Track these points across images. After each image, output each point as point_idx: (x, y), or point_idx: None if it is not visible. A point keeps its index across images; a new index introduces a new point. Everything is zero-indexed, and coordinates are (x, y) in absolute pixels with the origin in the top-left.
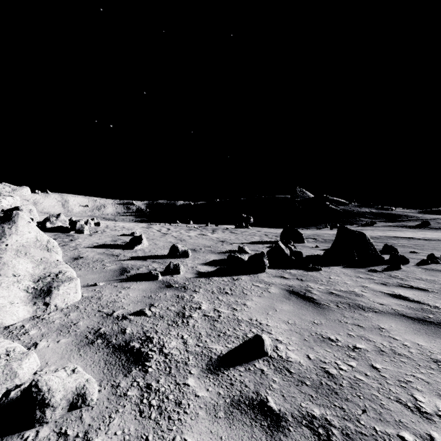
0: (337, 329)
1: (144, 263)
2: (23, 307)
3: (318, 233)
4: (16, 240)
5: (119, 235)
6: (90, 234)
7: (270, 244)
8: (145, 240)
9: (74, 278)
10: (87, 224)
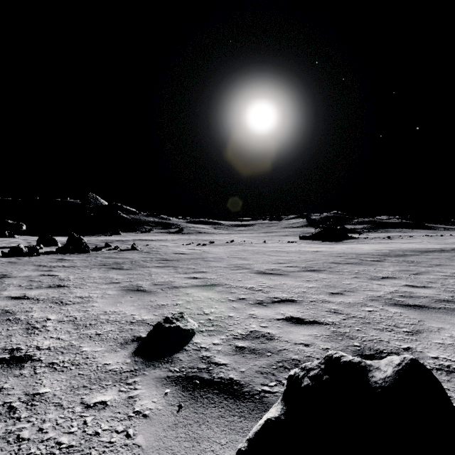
0: (16, 265)
1: None
2: None
3: (90, 239)
4: None
5: None
6: None
7: None
8: None
9: None
10: None
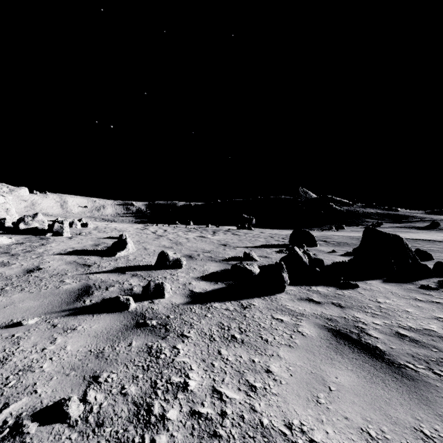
0: None
1: (119, 278)
2: None
3: (325, 234)
4: None
5: (105, 237)
6: (71, 237)
7: (279, 248)
8: (130, 244)
9: None
10: (73, 226)
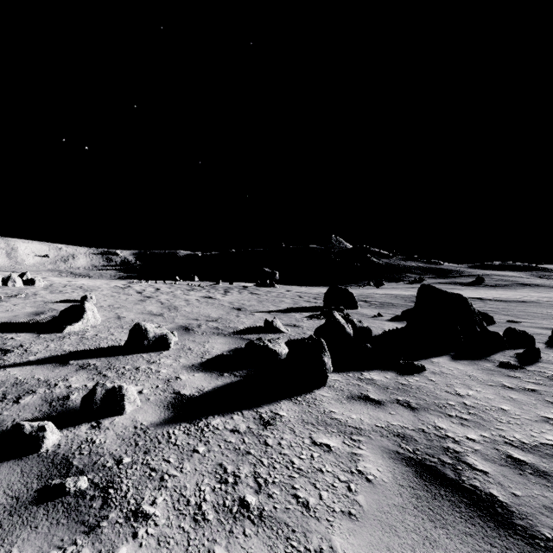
0: None
1: (53, 374)
2: None
3: (364, 292)
4: None
5: (59, 301)
6: None
7: (311, 312)
8: (90, 312)
9: None
10: (8, 283)
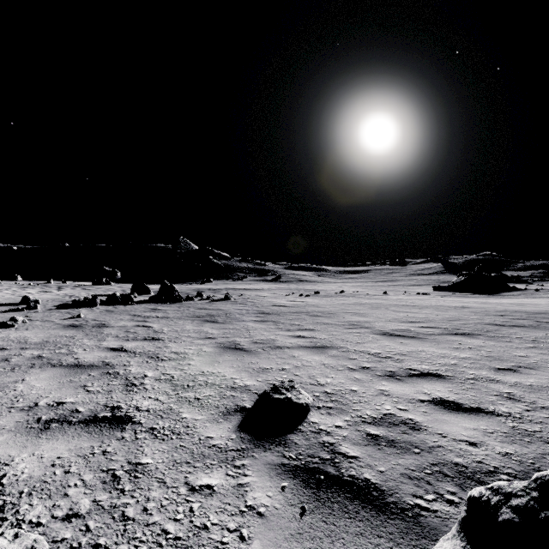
0: (113, 314)
1: (3, 308)
2: None
3: (181, 287)
4: None
5: None
6: None
7: None
8: None
9: None
10: None
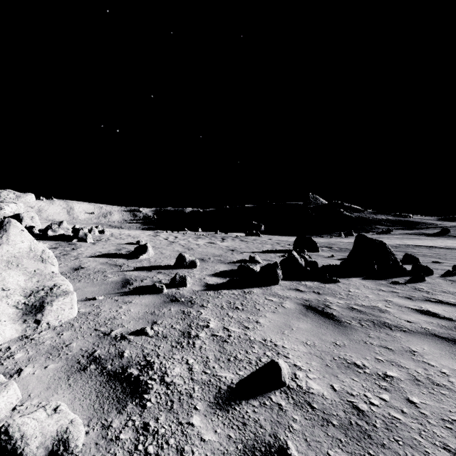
0: (363, 352)
1: (148, 274)
2: (10, 326)
3: (332, 241)
4: (7, 251)
5: (124, 243)
6: (94, 243)
7: (283, 253)
8: (150, 249)
9: (70, 291)
10: (91, 232)
